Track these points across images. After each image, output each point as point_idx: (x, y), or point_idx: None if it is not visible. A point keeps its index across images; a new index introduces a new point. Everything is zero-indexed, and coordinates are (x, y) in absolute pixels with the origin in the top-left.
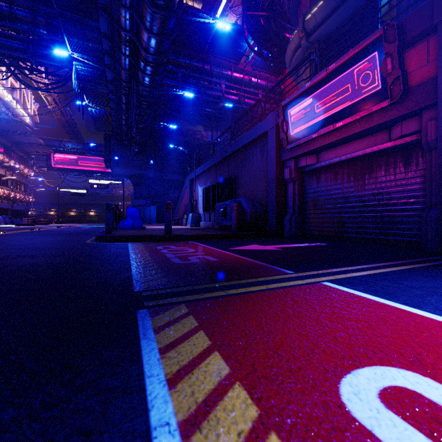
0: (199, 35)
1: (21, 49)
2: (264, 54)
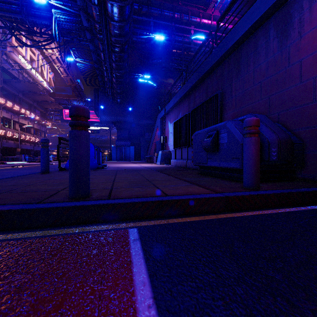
0: None
1: (17, 11)
2: None
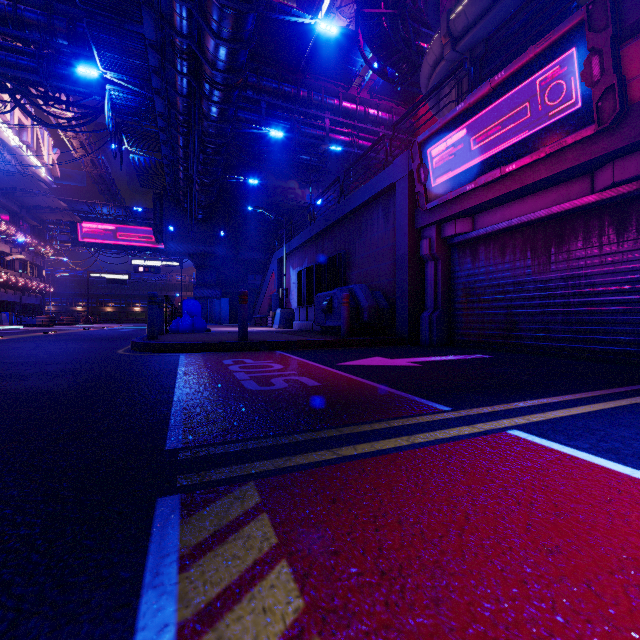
0: (291, 46)
1: (30, 68)
2: (388, 74)
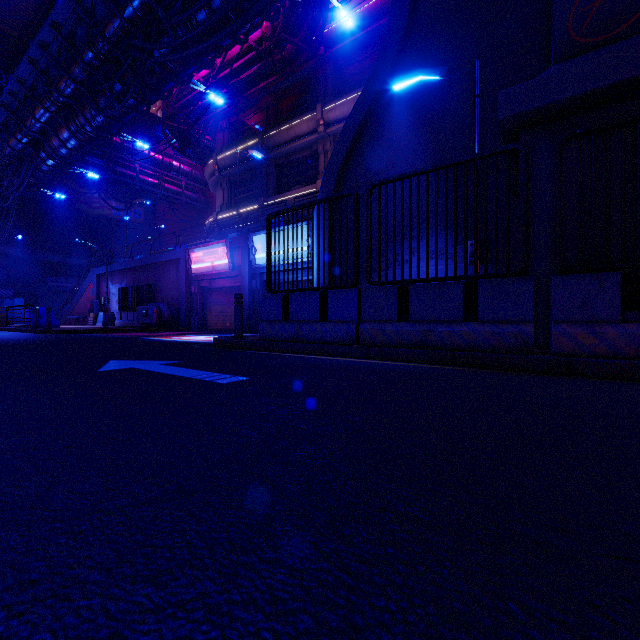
0: None
1: None
2: None
